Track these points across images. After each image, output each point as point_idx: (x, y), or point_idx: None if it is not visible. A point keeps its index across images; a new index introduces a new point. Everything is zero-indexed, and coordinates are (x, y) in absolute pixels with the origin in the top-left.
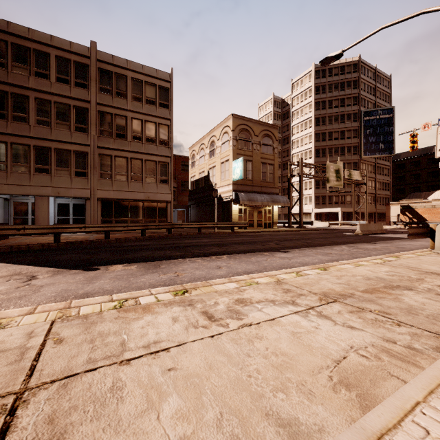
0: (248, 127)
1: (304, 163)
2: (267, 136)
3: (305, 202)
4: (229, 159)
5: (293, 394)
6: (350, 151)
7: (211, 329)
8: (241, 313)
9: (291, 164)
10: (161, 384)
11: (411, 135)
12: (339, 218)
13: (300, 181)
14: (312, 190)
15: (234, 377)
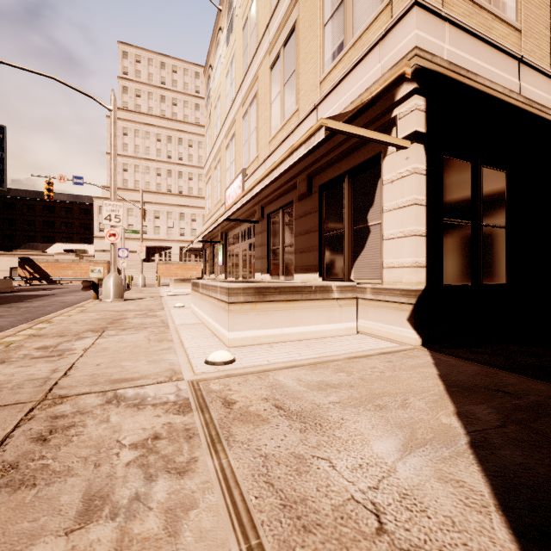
0: None
1: None
2: None
3: None
4: None
5: (154, 347)
6: None
7: (71, 357)
8: (65, 349)
9: None
10: (108, 366)
11: (47, 181)
12: None
13: None
14: None
15: (129, 354)
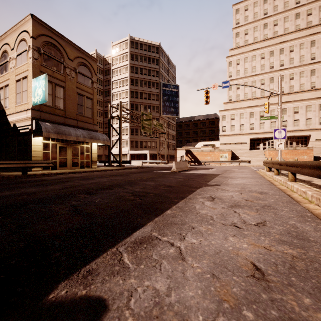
0: (58, 44)
1: (123, 107)
2: (85, 66)
3: (123, 145)
4: (28, 75)
5: None
6: (154, 110)
7: None
8: None
9: (112, 106)
10: None
11: (205, 91)
12: (147, 158)
13: (120, 123)
14: (128, 135)
15: None
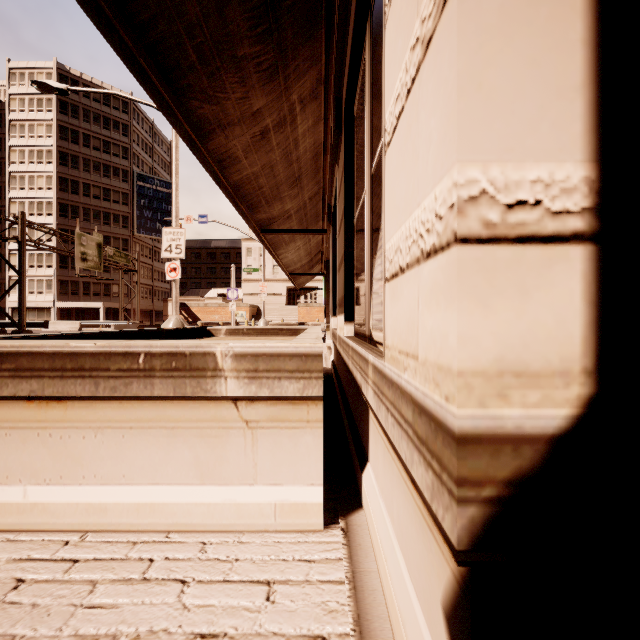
0: None
1: (29, 221)
2: None
3: (39, 289)
4: None
5: None
6: (119, 222)
7: None
8: None
9: (1, 218)
10: None
11: None
12: (100, 317)
13: (21, 252)
14: (53, 269)
15: None
